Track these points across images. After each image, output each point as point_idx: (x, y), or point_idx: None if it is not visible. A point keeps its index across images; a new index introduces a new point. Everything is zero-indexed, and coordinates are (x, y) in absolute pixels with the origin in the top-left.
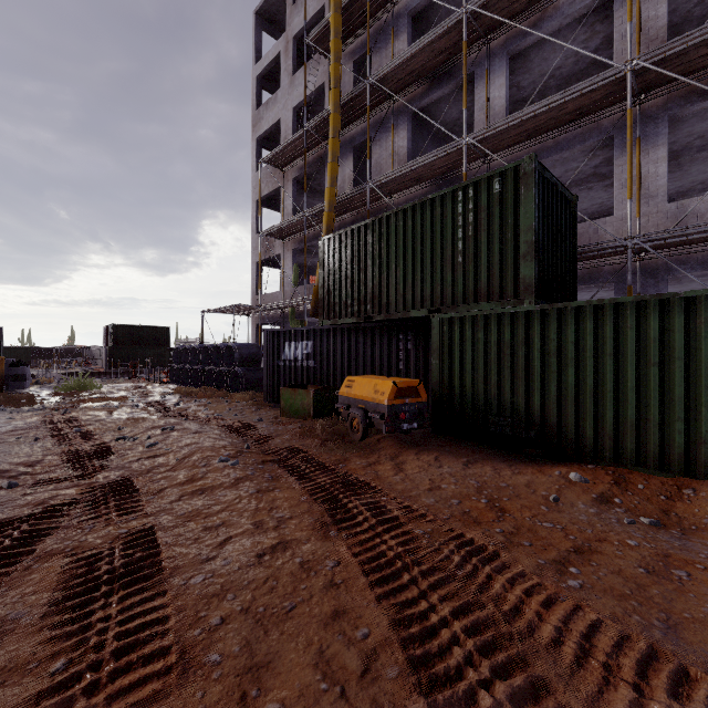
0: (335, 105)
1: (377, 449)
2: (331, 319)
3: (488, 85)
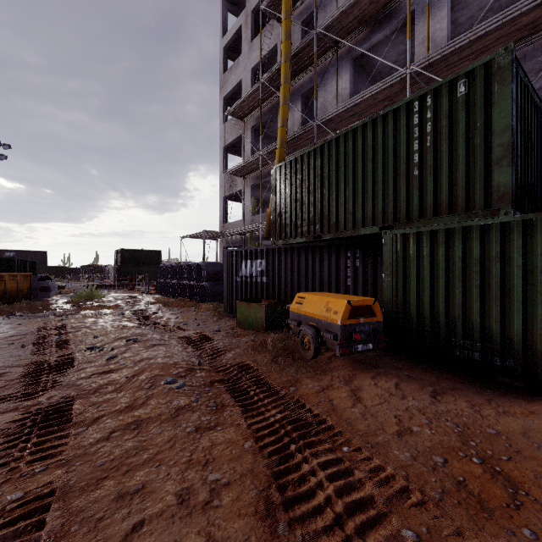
0: (286, 56)
1: (329, 369)
2: (282, 239)
3: (429, 20)
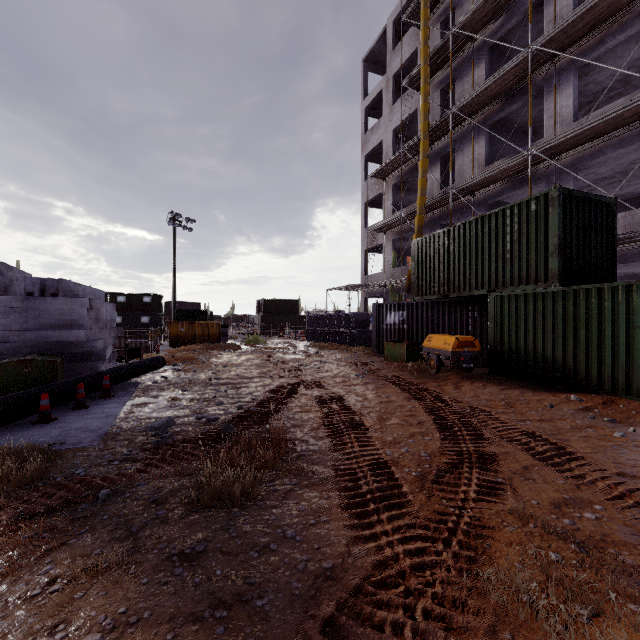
0: (424, 134)
1: (446, 379)
2: (419, 296)
3: (556, 97)
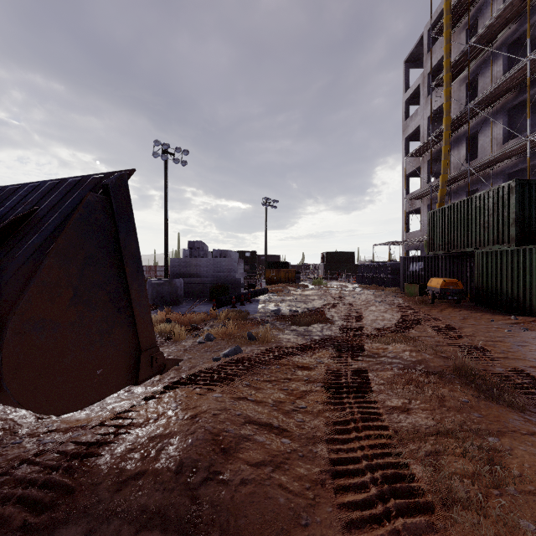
0: (446, 126)
1: (438, 307)
2: (432, 251)
3: None
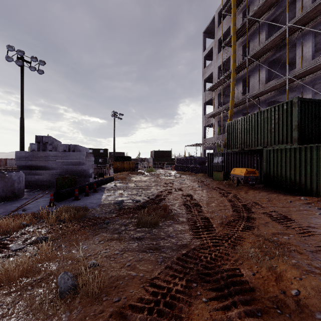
0: (233, 69)
1: (241, 189)
2: (230, 149)
3: (303, 47)
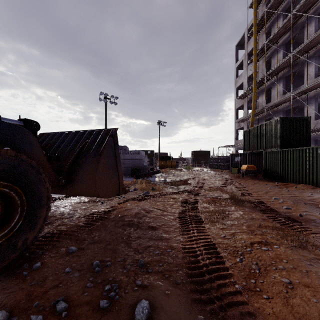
0: (254, 85)
1: (245, 179)
2: (245, 151)
3: (308, 68)
